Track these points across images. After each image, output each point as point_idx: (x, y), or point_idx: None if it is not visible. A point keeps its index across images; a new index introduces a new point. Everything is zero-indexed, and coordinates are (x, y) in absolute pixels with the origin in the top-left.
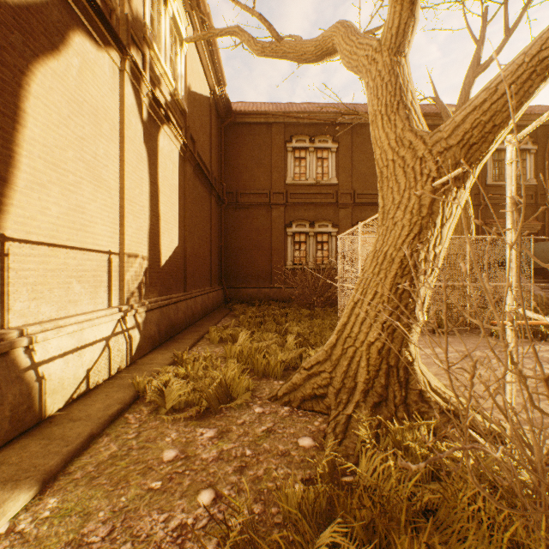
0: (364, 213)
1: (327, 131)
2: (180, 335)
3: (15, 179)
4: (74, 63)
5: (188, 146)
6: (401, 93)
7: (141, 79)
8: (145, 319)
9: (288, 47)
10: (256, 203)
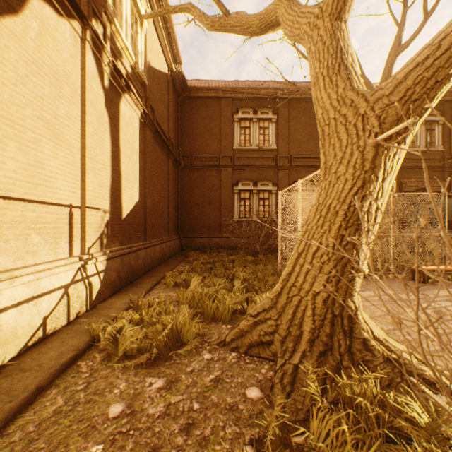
0: (300, 174)
1: (268, 105)
2: (139, 280)
3: None
4: (32, 25)
5: (147, 113)
6: (342, 56)
7: (102, 49)
8: (106, 267)
9: (235, 21)
10: (208, 165)
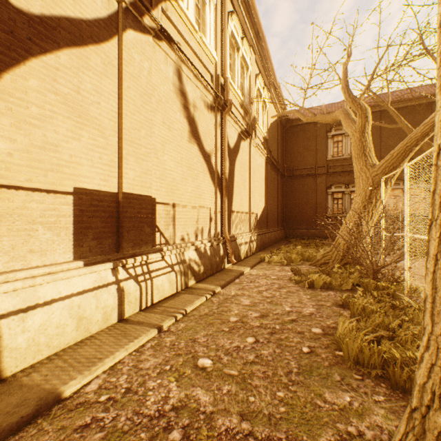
0: None
1: None
2: (267, 248)
3: (233, 195)
4: (241, 152)
5: (268, 157)
6: (363, 149)
7: (255, 142)
8: (256, 238)
9: (319, 119)
10: (306, 175)
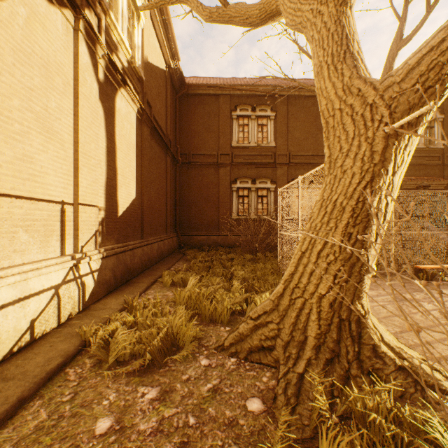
0: (298, 171)
1: (266, 102)
2: (136, 279)
3: None
4: (20, 11)
5: (144, 109)
6: (348, 43)
7: (96, 40)
8: (100, 266)
9: (234, 11)
10: (206, 163)
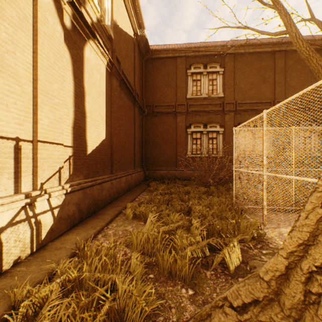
0: (243, 117)
1: (216, 60)
2: (102, 210)
3: None
4: None
5: (113, 63)
6: None
7: None
8: (62, 201)
9: None
10: (166, 112)
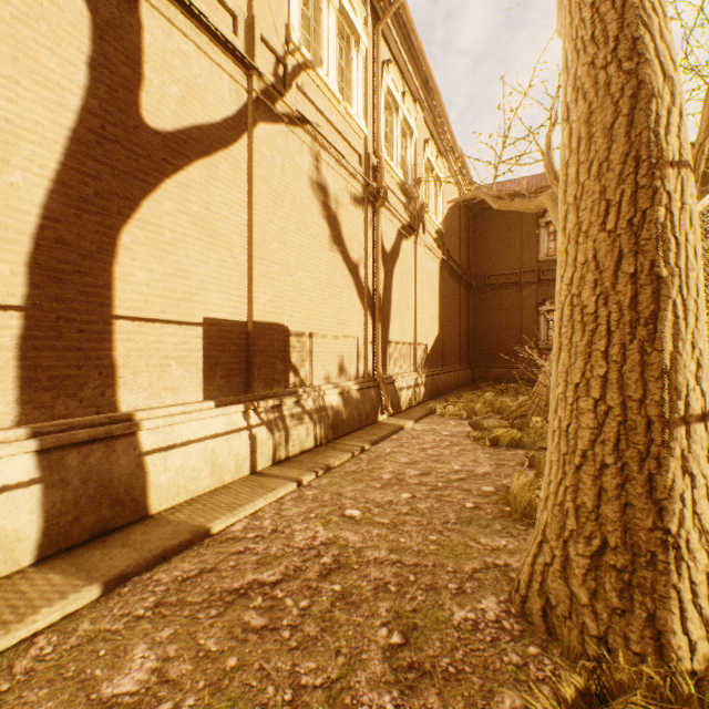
0: None
1: None
2: (442, 396)
3: (390, 318)
4: (401, 257)
5: (445, 259)
6: None
7: (423, 240)
8: (425, 381)
9: (517, 206)
10: (505, 284)
